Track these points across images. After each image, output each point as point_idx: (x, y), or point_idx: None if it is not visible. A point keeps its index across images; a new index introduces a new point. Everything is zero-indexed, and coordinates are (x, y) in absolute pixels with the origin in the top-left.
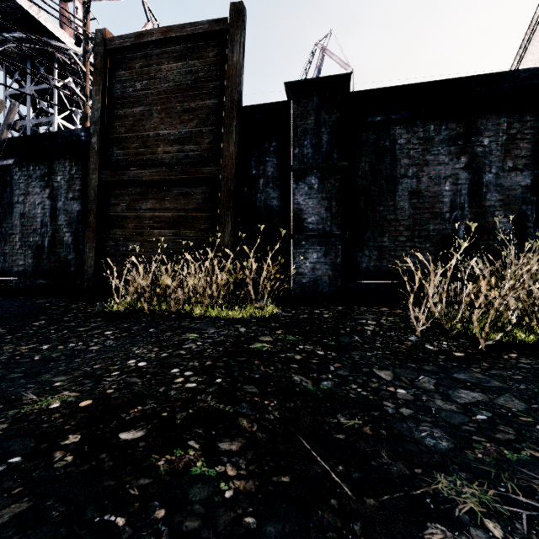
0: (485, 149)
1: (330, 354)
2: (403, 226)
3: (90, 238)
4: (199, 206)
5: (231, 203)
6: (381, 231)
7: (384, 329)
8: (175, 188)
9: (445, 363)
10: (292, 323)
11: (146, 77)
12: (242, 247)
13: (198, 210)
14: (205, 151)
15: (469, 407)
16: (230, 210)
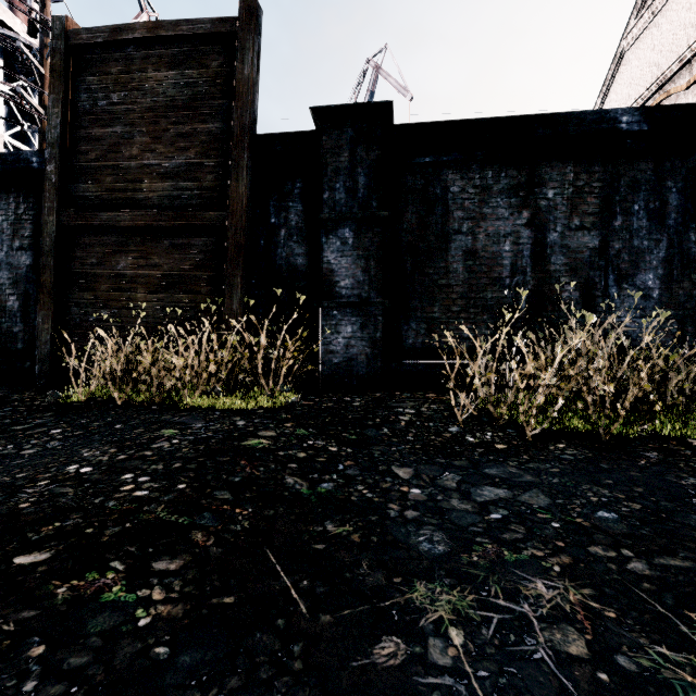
0: (550, 203)
1: (345, 450)
2: (457, 293)
3: (45, 304)
4: (198, 263)
5: (241, 260)
6: (430, 299)
7: (422, 419)
8: (166, 238)
9: (481, 457)
10: (310, 414)
11: (125, 86)
12: (258, 317)
13: (197, 267)
14: (208, 190)
15: (487, 505)
16: (240, 269)
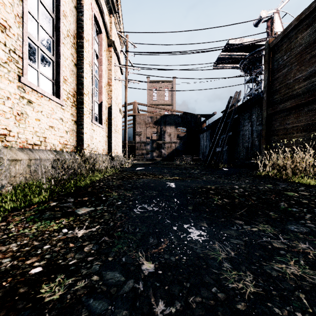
0: None
1: None
2: None
3: (263, 142)
4: None
5: None
6: None
7: None
8: (305, 107)
9: None
10: None
11: (288, 50)
12: None
13: None
14: None
15: None
16: None
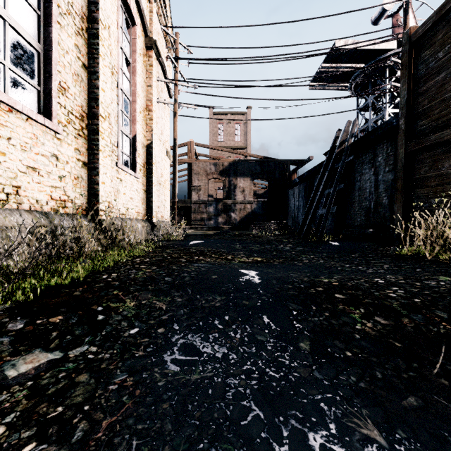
0: None
1: None
2: None
3: (398, 199)
4: None
5: None
6: None
7: None
8: None
9: None
10: None
11: (448, 42)
12: None
13: None
14: None
15: None
16: None
